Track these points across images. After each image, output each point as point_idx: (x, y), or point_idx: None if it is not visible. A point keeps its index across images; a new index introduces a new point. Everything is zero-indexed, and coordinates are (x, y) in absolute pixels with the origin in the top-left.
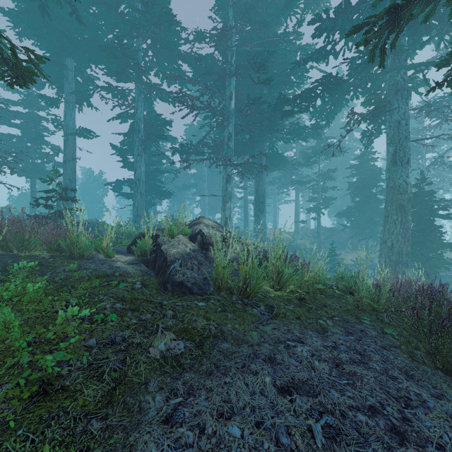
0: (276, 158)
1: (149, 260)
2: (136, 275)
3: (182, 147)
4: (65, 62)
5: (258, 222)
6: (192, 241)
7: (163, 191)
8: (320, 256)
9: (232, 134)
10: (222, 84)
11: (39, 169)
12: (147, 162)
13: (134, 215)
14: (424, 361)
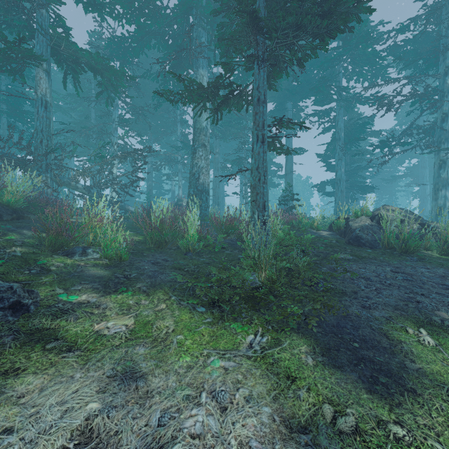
0: None
1: (341, 232)
2: (333, 237)
3: (382, 142)
4: (286, 106)
5: None
6: (371, 220)
7: (364, 186)
8: None
9: (448, 113)
10: (435, 60)
11: (270, 182)
12: (348, 161)
13: (335, 210)
14: None
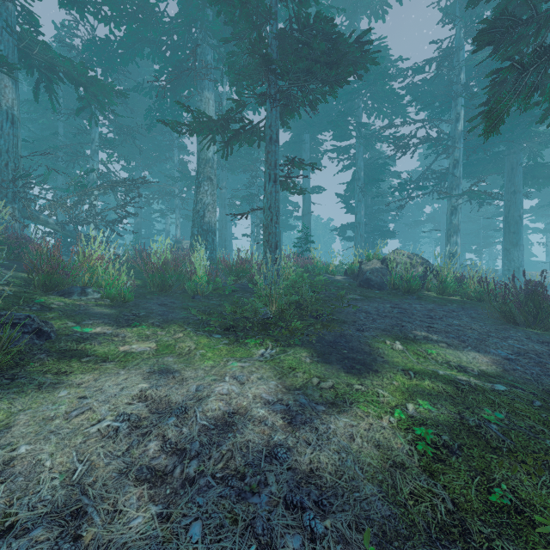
0: (542, 170)
1: (355, 275)
2: (346, 281)
3: (401, 185)
4: (303, 137)
5: (507, 258)
6: (381, 263)
7: (385, 231)
8: (484, 272)
9: (459, 160)
10: (449, 104)
11: (285, 223)
12: (369, 203)
13: (355, 255)
14: (493, 315)
